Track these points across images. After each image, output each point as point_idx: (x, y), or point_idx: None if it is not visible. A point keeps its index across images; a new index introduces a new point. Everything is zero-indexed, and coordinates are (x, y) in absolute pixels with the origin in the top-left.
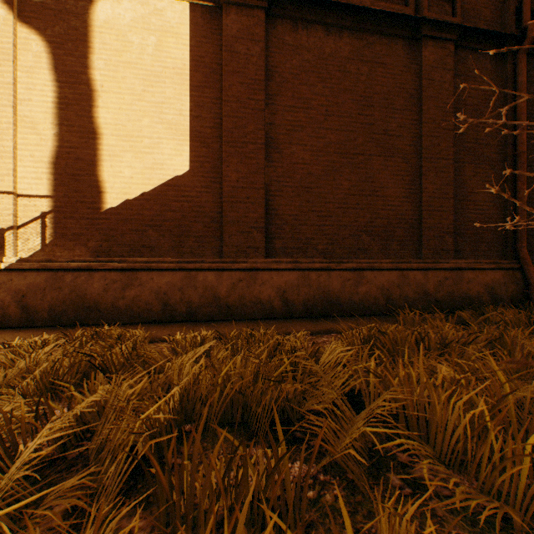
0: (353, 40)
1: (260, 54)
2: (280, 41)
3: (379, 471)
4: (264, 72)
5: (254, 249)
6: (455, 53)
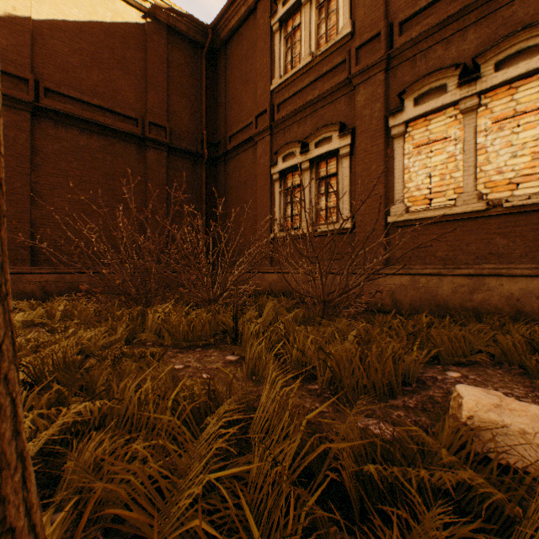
0: (101, 140)
1: (27, 139)
2: (45, 132)
3: (30, 326)
4: (31, 151)
5: (22, 261)
6: (170, 157)
